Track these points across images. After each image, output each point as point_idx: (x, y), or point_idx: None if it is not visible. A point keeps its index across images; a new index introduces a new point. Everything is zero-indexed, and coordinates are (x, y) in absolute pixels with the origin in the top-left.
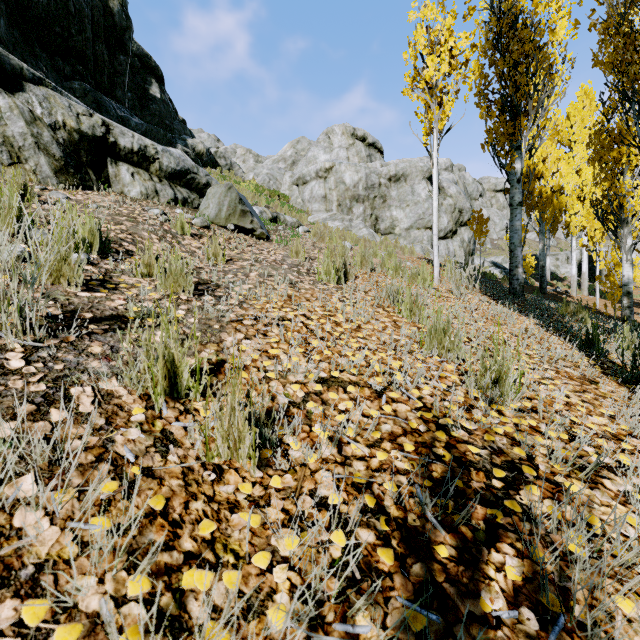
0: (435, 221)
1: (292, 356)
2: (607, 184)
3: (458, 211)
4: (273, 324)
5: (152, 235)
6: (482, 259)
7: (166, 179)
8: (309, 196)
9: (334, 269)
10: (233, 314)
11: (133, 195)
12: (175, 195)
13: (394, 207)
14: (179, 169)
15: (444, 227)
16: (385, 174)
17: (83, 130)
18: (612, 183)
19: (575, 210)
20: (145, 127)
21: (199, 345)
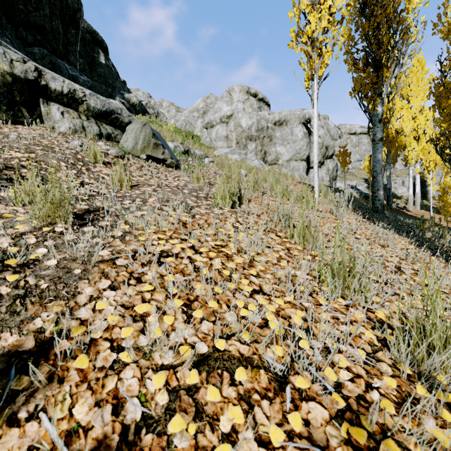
0: (315, 152)
1: (167, 312)
2: (445, 125)
3: (325, 147)
4: (152, 264)
5: (61, 163)
6: (342, 183)
7: (93, 118)
8: (215, 136)
9: (229, 194)
10: (108, 250)
11: (62, 130)
12: (100, 131)
13: (278, 144)
14: (104, 110)
15: None
16: (271, 120)
17: (16, 73)
18: (449, 124)
19: (412, 147)
20: (90, 83)
21: (37, 305)
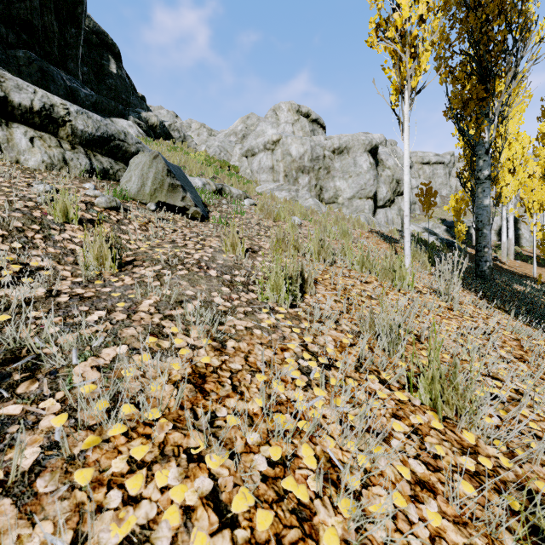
0: (407, 199)
1: None
2: None
3: (395, 182)
4: None
5: None
6: (415, 225)
7: (82, 146)
8: (257, 167)
9: (286, 285)
10: None
11: (29, 165)
12: (91, 165)
13: (337, 178)
14: (99, 134)
15: (383, 196)
16: (329, 147)
17: None
18: None
19: (506, 182)
20: (95, 98)
21: None
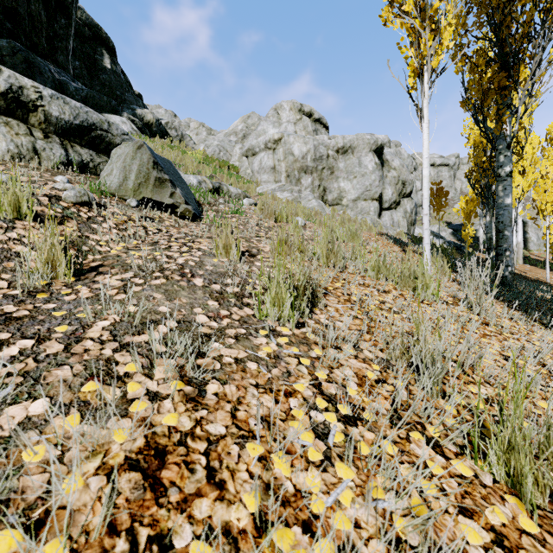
0: (426, 195)
1: None
2: None
3: (401, 183)
4: None
5: None
6: (421, 228)
7: (57, 135)
8: (258, 167)
9: (291, 298)
10: None
11: None
12: (67, 157)
13: (342, 178)
14: (78, 123)
15: (389, 198)
16: (333, 146)
17: None
18: None
19: (516, 183)
20: (86, 92)
21: None
